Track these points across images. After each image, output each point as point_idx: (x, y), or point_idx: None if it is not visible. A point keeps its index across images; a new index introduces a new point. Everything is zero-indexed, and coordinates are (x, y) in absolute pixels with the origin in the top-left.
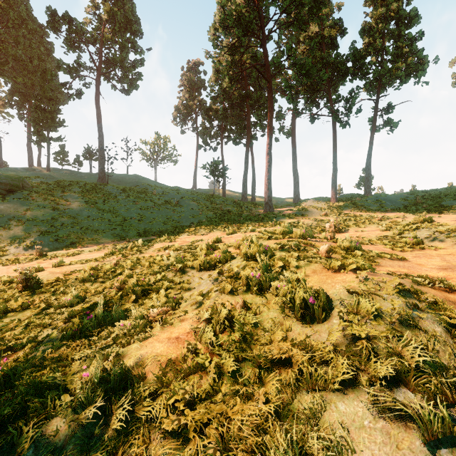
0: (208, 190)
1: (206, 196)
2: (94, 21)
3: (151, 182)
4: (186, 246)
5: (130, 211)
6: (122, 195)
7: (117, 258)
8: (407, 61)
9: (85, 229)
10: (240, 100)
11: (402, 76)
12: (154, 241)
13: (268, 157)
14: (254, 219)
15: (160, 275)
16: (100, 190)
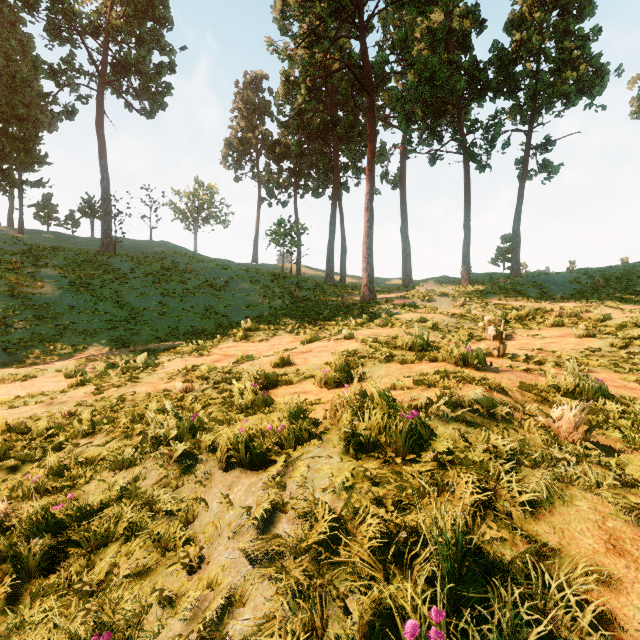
0: (275, 266)
1: (271, 274)
2: (96, 1)
3: (187, 252)
4: (219, 374)
5: (146, 299)
6: (136, 272)
7: (83, 397)
8: (577, 71)
9: (62, 329)
10: (323, 129)
11: (572, 93)
12: (175, 352)
13: (367, 213)
14: (347, 313)
15: (132, 469)
16: (101, 264)
